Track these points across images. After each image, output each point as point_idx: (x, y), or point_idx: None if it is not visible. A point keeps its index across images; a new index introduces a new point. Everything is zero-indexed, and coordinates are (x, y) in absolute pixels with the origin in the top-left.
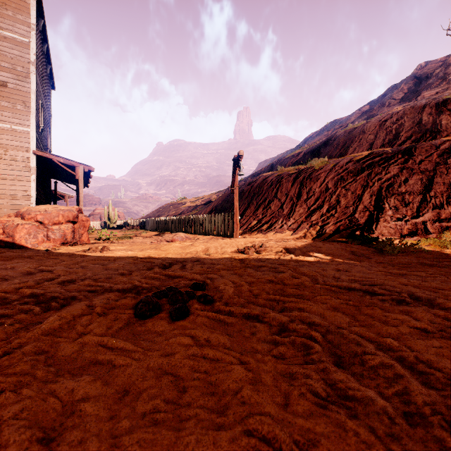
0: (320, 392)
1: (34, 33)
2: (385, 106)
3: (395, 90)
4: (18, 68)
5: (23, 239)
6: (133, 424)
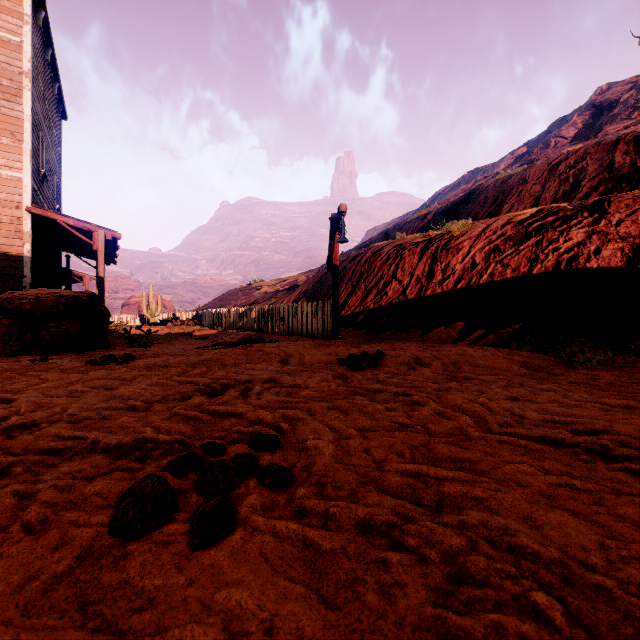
0: None
1: (28, 29)
2: (550, 147)
3: (564, 125)
4: (4, 82)
5: None
6: None
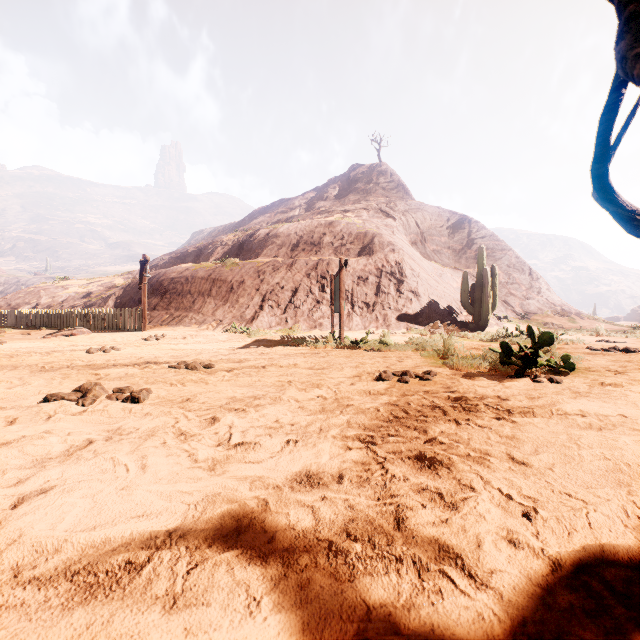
0: (148, 355)
1: None
2: (323, 199)
3: (333, 185)
4: None
5: None
6: (104, 358)
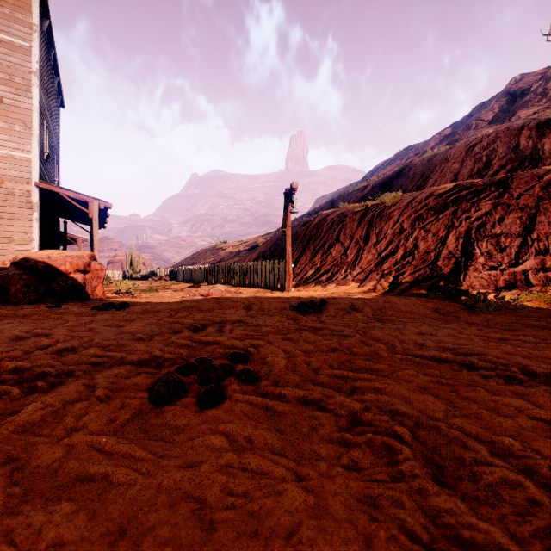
0: (419, 534)
1: (36, 36)
2: (472, 128)
3: (484, 109)
4: (17, 80)
5: (20, 293)
6: None
